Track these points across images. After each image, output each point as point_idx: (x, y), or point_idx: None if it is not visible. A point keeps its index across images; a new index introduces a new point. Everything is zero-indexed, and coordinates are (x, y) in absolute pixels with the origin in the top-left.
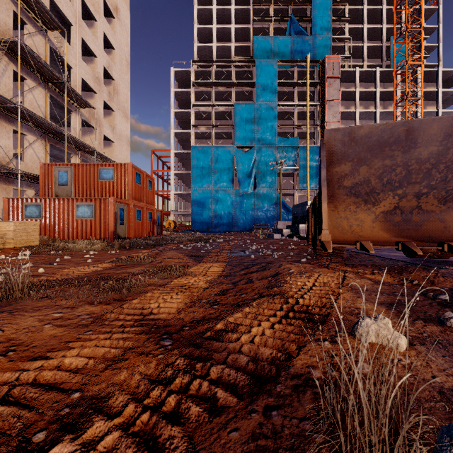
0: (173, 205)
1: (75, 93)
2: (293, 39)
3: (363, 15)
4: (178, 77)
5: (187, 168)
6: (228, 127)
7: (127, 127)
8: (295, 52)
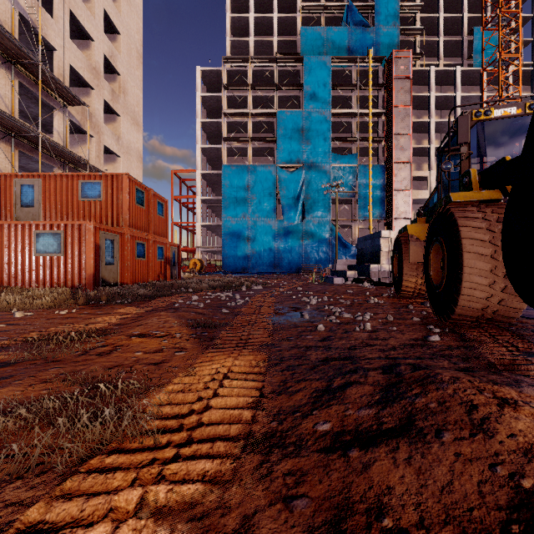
0: (199, 240)
1: (56, 82)
2: (351, 32)
3: (438, 2)
4: (205, 79)
5: (218, 194)
6: (270, 141)
7: (138, 138)
8: (353, 48)
